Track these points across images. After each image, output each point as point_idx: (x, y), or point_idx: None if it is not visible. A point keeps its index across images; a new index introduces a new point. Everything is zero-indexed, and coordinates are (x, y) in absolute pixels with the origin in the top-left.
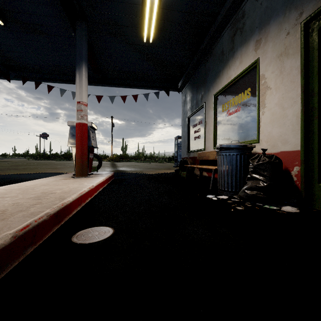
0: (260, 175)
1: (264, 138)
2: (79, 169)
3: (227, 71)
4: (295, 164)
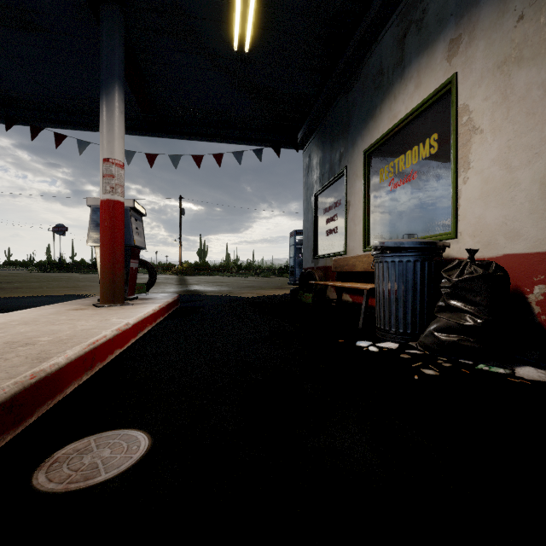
0: (465, 303)
1: (468, 228)
2: (108, 290)
3: (391, 105)
4: (538, 280)
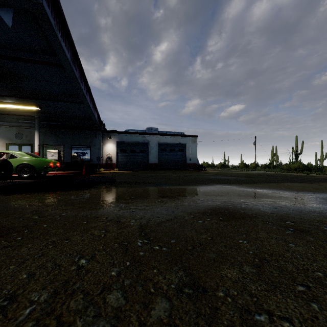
0: None
1: None
2: None
3: None
4: None
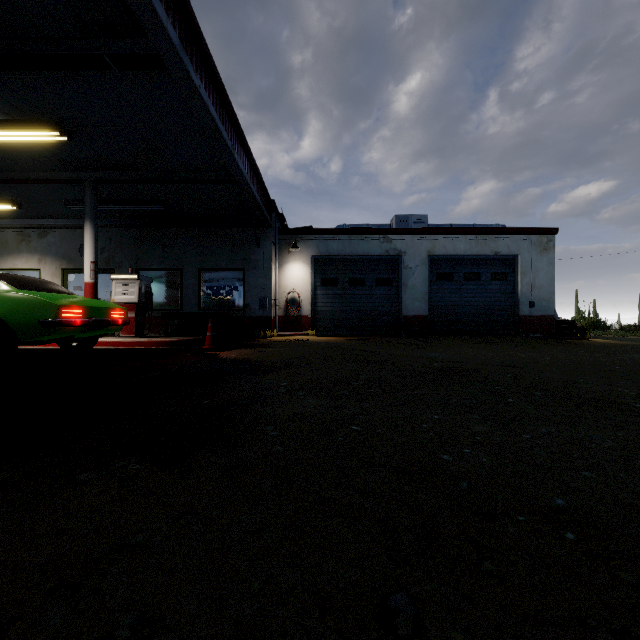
0: None
1: None
2: None
3: (14, 260)
4: None
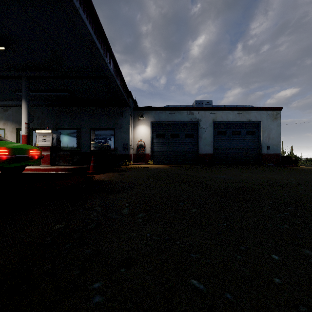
0: None
1: None
2: None
3: None
4: None
